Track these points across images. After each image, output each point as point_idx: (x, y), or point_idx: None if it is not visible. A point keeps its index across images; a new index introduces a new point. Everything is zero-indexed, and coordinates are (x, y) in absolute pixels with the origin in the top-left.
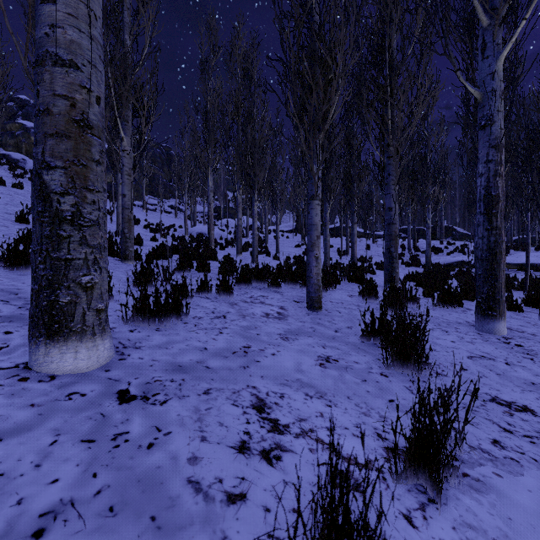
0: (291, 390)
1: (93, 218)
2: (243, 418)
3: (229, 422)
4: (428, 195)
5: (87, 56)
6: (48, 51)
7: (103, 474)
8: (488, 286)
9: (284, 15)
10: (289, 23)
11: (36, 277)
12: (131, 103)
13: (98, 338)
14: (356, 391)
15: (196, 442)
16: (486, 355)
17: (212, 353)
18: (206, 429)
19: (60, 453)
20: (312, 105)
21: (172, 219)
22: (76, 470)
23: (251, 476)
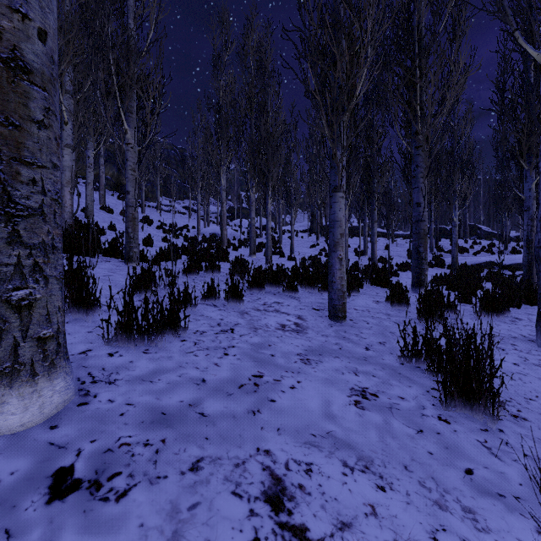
0: (321, 455)
1: (32, 204)
2: (248, 526)
3: (224, 539)
4: (454, 191)
5: None
6: None
7: None
8: None
9: None
10: None
11: None
12: (135, 93)
13: (41, 379)
14: (414, 454)
15: None
16: None
17: (211, 389)
18: None
19: None
20: (336, 79)
21: (186, 220)
22: None
23: None
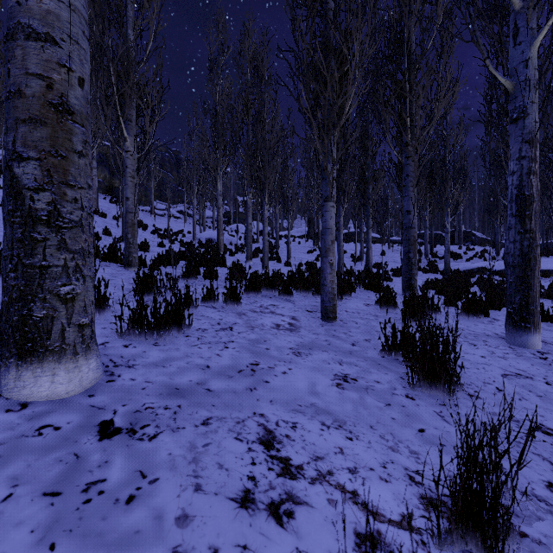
0: (305, 418)
1: (74, 218)
2: (247, 456)
3: (230, 463)
4: (447, 198)
5: (67, 30)
6: (20, 23)
7: (63, 545)
8: (520, 295)
9: (296, 2)
10: (302, 9)
11: (6, 287)
12: (134, 101)
13: (80, 358)
14: (380, 419)
15: (188, 493)
16: (522, 373)
17: (215, 373)
18: (201, 474)
19: (12, 513)
20: (326, 98)
21: (181, 225)
22: (28, 539)
23: (255, 543)
